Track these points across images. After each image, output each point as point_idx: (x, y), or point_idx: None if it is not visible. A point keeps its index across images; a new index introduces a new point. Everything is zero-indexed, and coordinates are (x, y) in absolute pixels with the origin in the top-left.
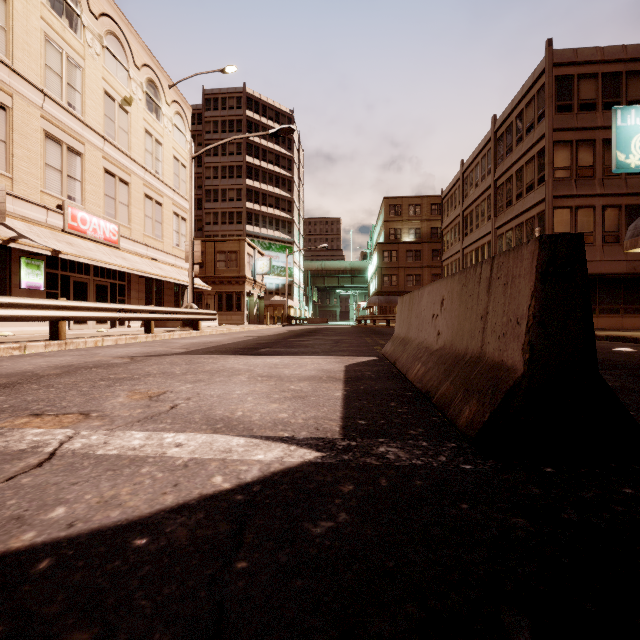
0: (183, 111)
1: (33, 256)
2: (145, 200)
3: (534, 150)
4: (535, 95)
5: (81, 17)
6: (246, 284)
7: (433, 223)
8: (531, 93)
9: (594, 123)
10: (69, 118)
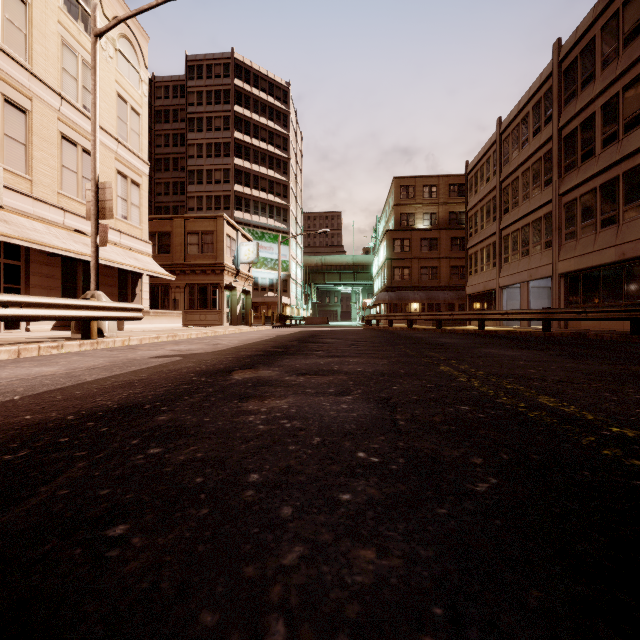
0: (135, 37)
1: None
2: (62, 143)
3: None
4: None
5: None
6: (225, 274)
7: (452, 207)
8: None
9: None
10: None
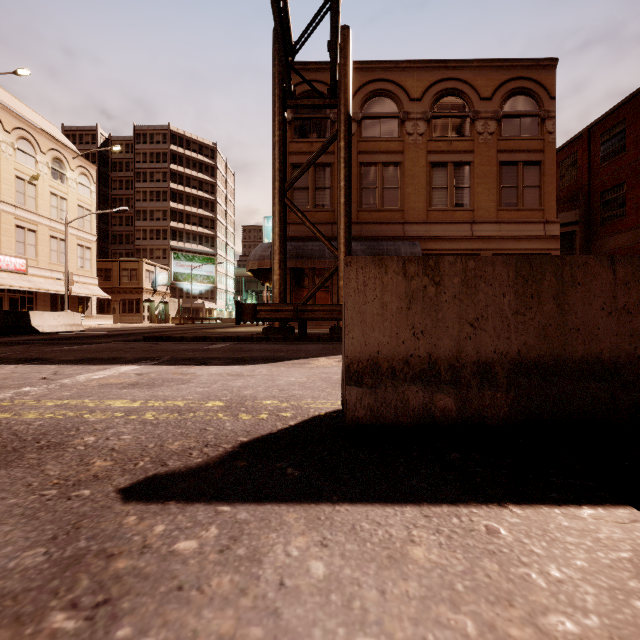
0: (88, 171)
1: None
2: (51, 240)
3: None
4: None
5: None
6: (144, 293)
7: None
8: None
9: None
10: None
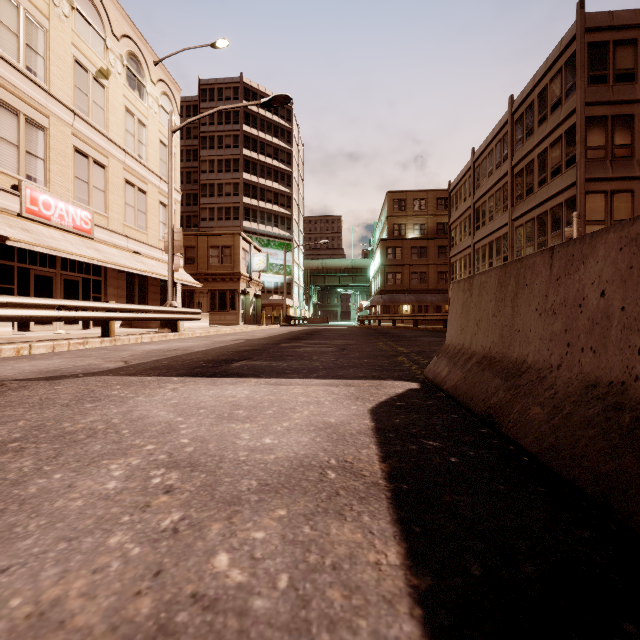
0: (171, 92)
1: None
2: (125, 186)
3: (561, 129)
4: (562, 67)
5: None
6: (241, 281)
7: (439, 218)
8: (557, 65)
9: (633, 96)
10: (28, 85)
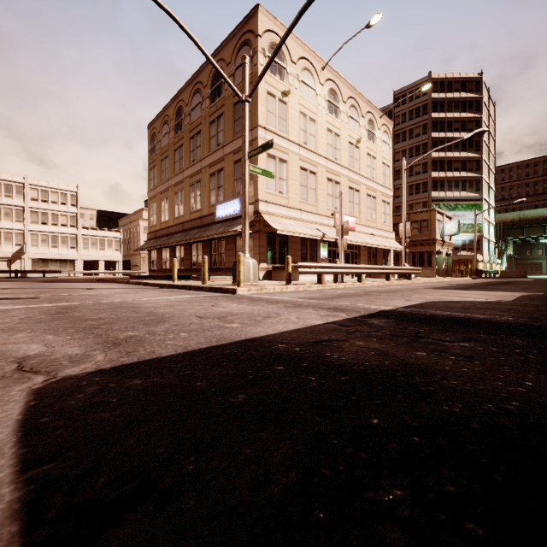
0: (387, 128)
1: (323, 242)
2: (367, 198)
3: None
4: None
5: (339, 108)
6: (436, 245)
7: None
8: None
9: None
10: (335, 166)
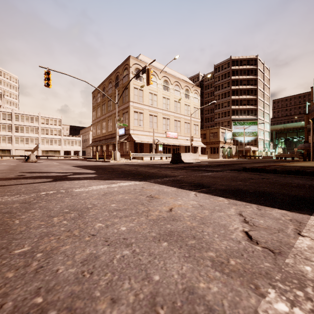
0: (197, 91)
1: (161, 144)
2: (184, 124)
3: None
4: None
5: (169, 87)
6: (220, 143)
7: None
8: None
9: None
10: (167, 112)
